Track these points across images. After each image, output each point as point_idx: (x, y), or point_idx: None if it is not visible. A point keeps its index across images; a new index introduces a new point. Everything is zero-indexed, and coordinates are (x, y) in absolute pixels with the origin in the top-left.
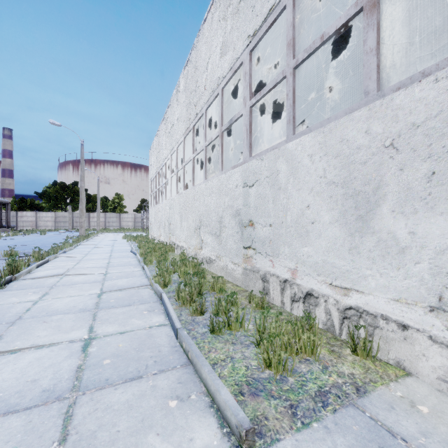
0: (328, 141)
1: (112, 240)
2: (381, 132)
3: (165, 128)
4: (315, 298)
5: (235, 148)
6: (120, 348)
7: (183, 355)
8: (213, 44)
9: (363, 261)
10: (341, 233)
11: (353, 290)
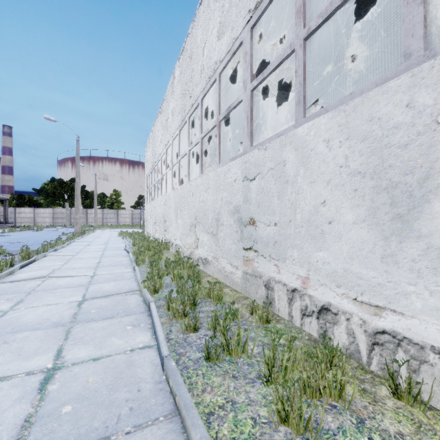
0: (351, 122)
1: (107, 237)
2: (431, 104)
3: (160, 122)
4: (333, 314)
5: (232, 143)
6: (88, 386)
7: (168, 397)
8: (210, 27)
9: (403, 273)
10: (371, 236)
11: (387, 310)
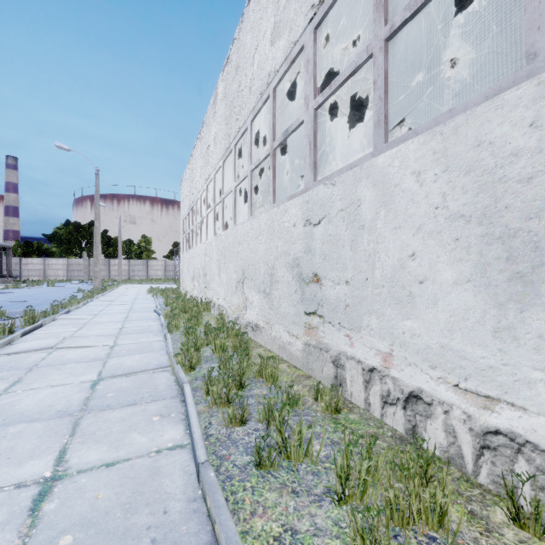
0: (451, 148)
1: (134, 294)
2: None
3: (200, 151)
4: (425, 404)
5: (290, 177)
6: (97, 504)
7: (205, 523)
8: (262, 29)
9: (525, 354)
10: (478, 301)
11: (502, 403)
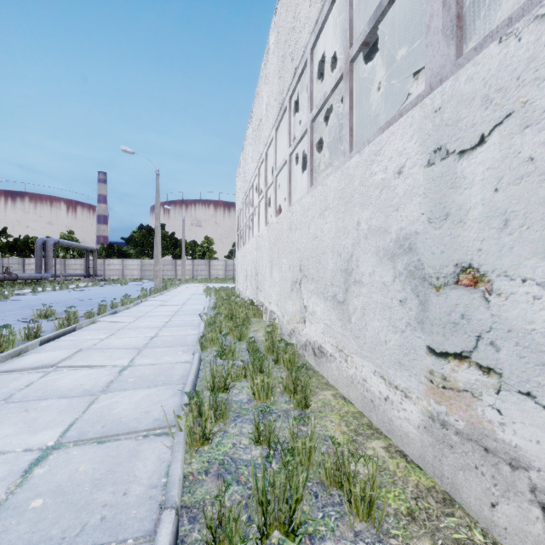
0: None
1: (190, 294)
2: None
3: (251, 132)
4: None
5: None
6: None
7: None
8: None
9: None
10: None
11: None
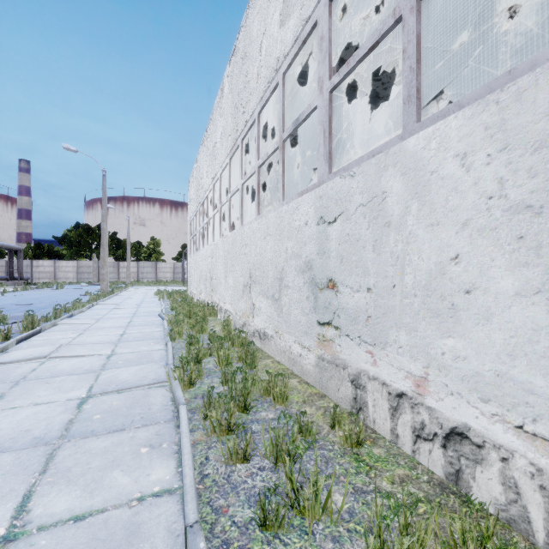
0: (512, 119)
1: (141, 297)
2: None
3: (206, 149)
4: (474, 446)
5: (300, 176)
6: None
7: None
8: (270, 11)
9: None
10: None
11: None
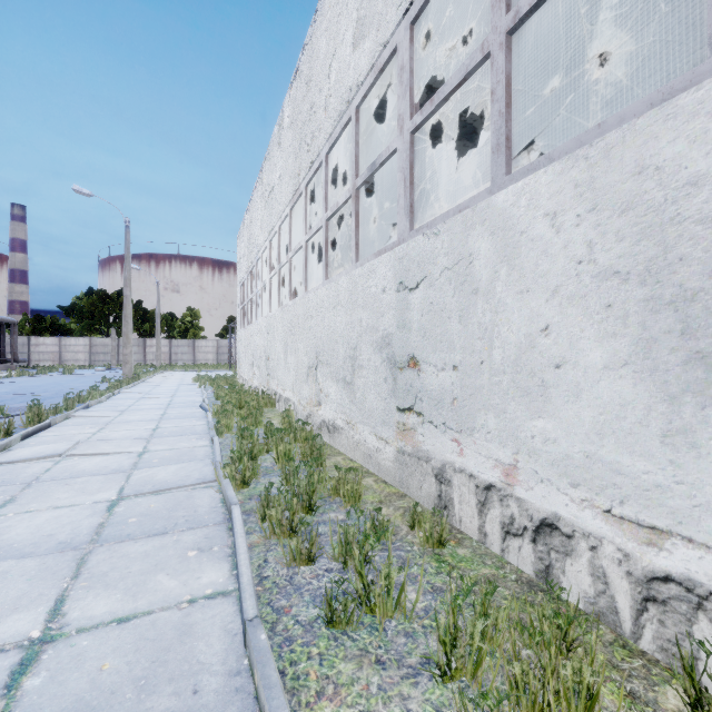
0: (601, 177)
1: (175, 384)
2: None
3: (261, 195)
4: (564, 537)
5: (380, 229)
6: (100, 679)
7: (251, 708)
8: (340, 28)
9: (709, 468)
10: (640, 393)
11: (675, 537)
